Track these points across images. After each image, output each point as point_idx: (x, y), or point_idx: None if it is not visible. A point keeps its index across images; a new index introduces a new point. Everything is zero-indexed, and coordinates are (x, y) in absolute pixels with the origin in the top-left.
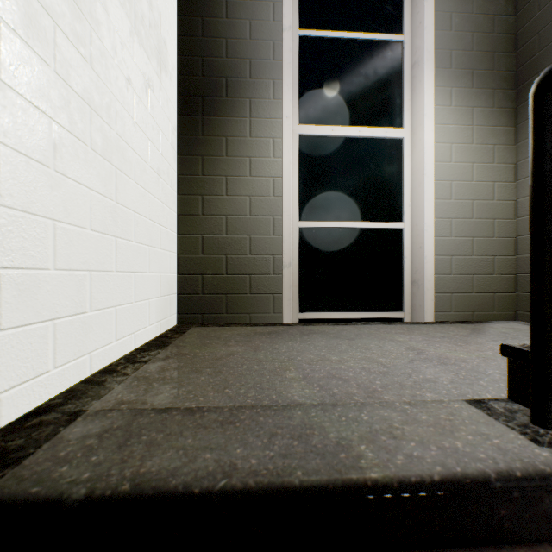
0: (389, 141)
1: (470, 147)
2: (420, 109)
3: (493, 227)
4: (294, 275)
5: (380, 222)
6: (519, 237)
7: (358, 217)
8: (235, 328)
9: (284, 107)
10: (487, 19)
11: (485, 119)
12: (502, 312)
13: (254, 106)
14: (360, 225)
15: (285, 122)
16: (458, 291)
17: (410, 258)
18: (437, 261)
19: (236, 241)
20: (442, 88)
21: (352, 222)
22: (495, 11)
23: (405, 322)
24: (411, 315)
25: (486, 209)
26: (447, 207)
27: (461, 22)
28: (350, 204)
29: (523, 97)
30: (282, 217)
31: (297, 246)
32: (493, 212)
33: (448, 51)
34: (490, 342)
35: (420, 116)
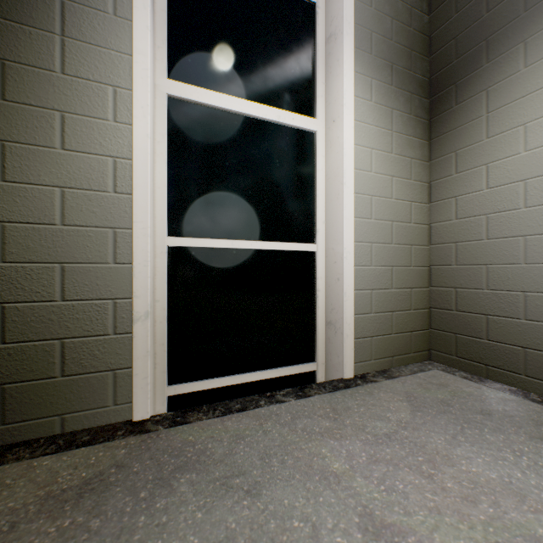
0: (299, 133)
1: (390, 156)
2: (338, 96)
3: (411, 254)
4: (159, 326)
5: (289, 243)
6: (434, 267)
7: (260, 234)
8: (5, 474)
9: (135, 34)
10: (405, 8)
11: (403, 126)
12: (418, 353)
13: (71, 15)
14: (263, 246)
15: (137, 61)
16: (378, 333)
17: (325, 291)
18: (357, 297)
19: (29, 273)
20: (363, 76)
21: (251, 242)
22: (412, 2)
23: (322, 383)
24: (326, 366)
25: (404, 232)
26: (367, 228)
27: (381, 1)
28: (249, 215)
29: (439, 108)
30: (132, 231)
31: (165, 277)
32: (411, 237)
33: (369, 31)
34: (456, 449)
35: (338, 106)
